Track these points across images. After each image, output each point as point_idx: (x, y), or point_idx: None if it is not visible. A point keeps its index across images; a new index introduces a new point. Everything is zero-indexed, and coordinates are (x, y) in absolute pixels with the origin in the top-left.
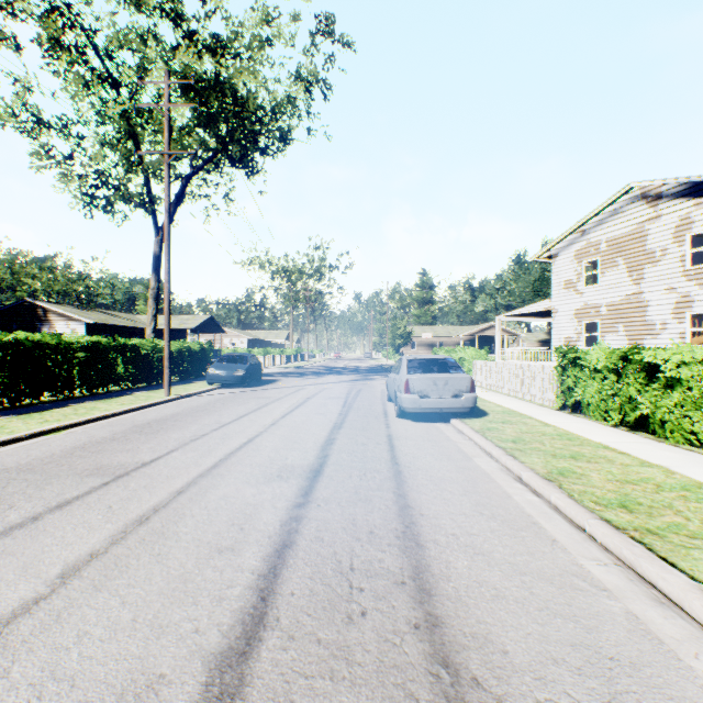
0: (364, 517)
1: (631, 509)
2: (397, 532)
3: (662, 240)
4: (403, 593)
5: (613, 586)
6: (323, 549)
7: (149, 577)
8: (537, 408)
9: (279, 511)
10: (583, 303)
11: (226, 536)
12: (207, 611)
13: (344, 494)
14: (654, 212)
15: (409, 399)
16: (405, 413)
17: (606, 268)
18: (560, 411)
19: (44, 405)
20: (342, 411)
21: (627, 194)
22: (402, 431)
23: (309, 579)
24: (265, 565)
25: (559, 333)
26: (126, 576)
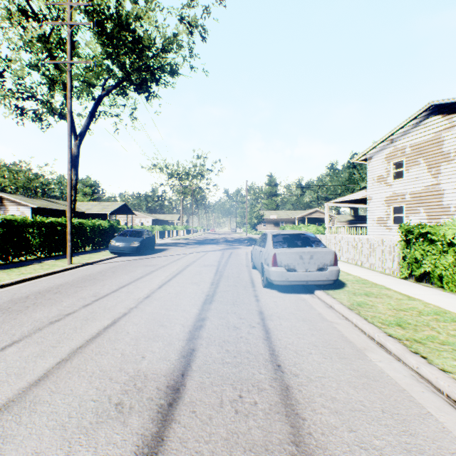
0: None
1: None
2: None
3: None
4: None
5: None
6: None
7: None
8: (382, 276)
9: None
10: (392, 192)
11: None
12: None
13: None
14: (449, 123)
15: (276, 272)
16: (272, 284)
17: (410, 166)
18: (406, 279)
19: None
20: (214, 280)
21: (427, 111)
22: (272, 305)
23: None
24: None
25: (373, 214)
26: None
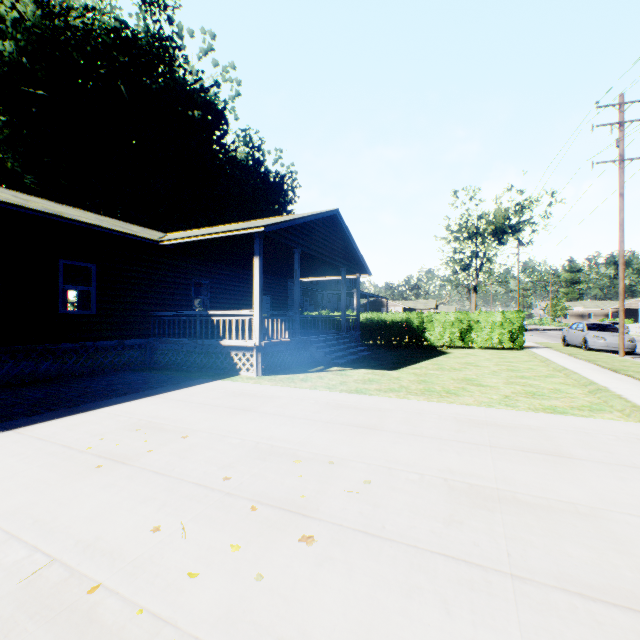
0: None
1: None
2: None
3: None
4: None
5: None
6: None
7: None
8: None
9: None
10: None
11: None
12: None
13: None
14: None
15: None
16: None
17: None
18: None
19: None
20: None
21: None
22: None
23: None
24: None
25: None
26: None
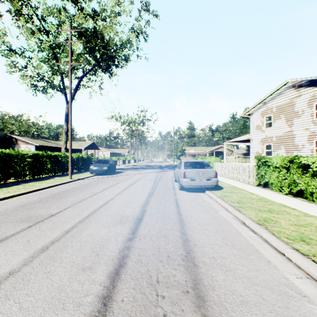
0: (164, 247)
1: (307, 242)
2: (182, 256)
3: (302, 106)
4: (188, 300)
5: (309, 293)
6: (141, 268)
7: (40, 288)
8: (246, 185)
9: (119, 243)
10: (265, 136)
11: (88, 259)
12: (69, 314)
13: (153, 233)
14: (298, 93)
15: (185, 181)
16: (183, 188)
17: (275, 119)
18: (257, 186)
19: (10, 184)
20: (153, 186)
21: (285, 85)
22: (182, 197)
23: (133, 289)
24: (108, 279)
25: (253, 150)
26: (27, 287)
